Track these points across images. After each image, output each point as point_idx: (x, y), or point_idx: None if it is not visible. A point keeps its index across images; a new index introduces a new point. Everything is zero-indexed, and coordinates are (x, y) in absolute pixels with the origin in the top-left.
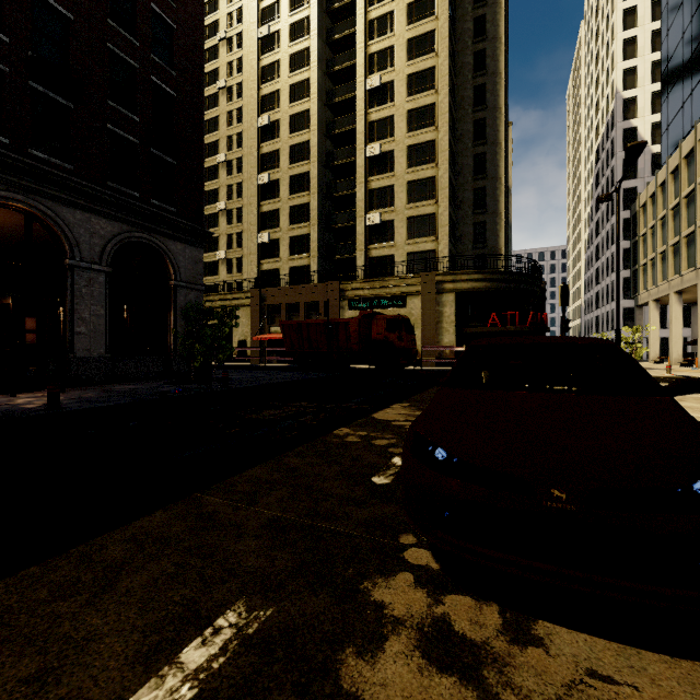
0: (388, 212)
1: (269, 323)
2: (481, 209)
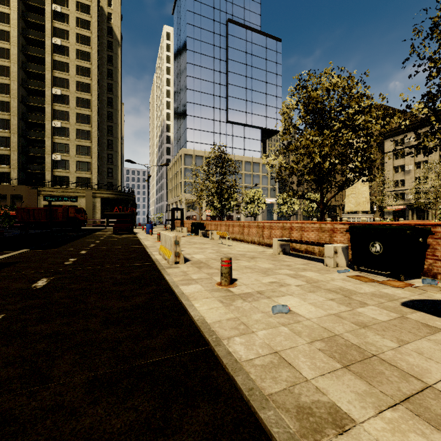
0: (66, 156)
1: None
2: (111, 163)
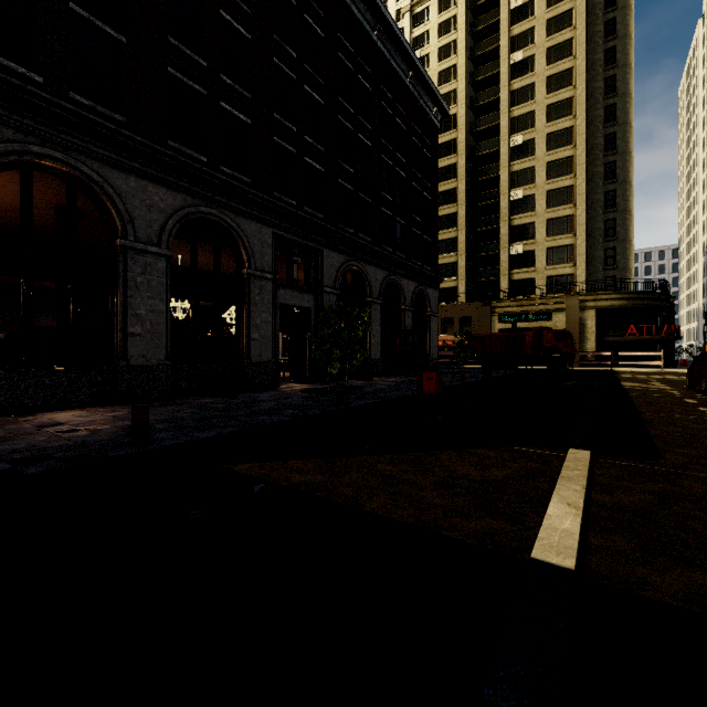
0: (529, 244)
1: None
2: (612, 237)
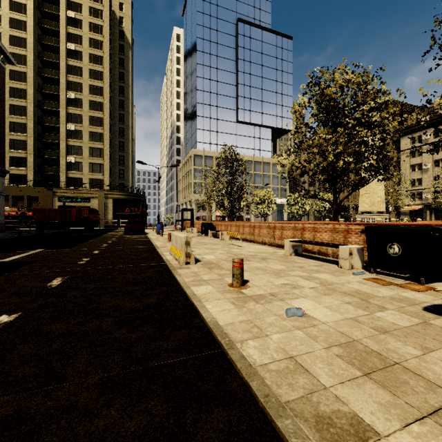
0: (79, 158)
1: None
2: (122, 164)
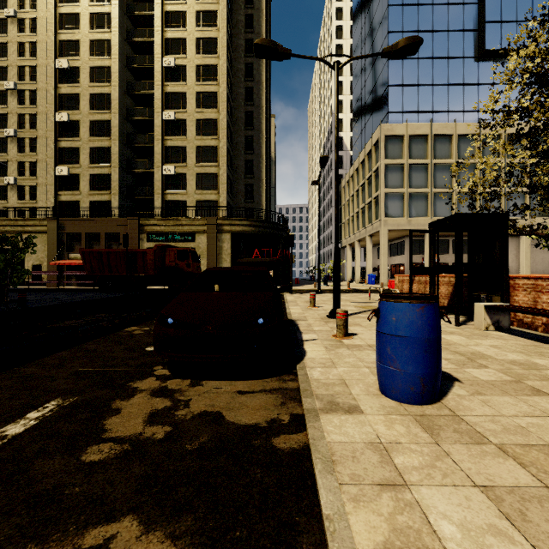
0: (181, 167)
1: (68, 249)
2: (250, 175)
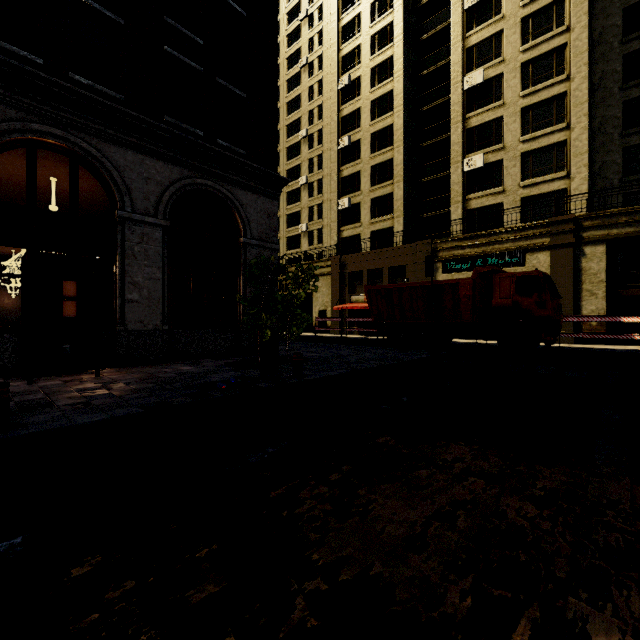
0: (494, 151)
1: (350, 291)
2: (636, 127)
